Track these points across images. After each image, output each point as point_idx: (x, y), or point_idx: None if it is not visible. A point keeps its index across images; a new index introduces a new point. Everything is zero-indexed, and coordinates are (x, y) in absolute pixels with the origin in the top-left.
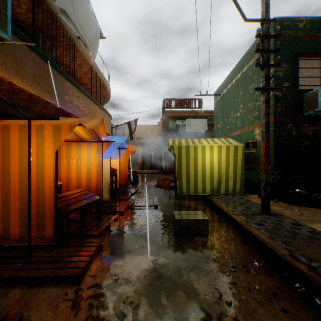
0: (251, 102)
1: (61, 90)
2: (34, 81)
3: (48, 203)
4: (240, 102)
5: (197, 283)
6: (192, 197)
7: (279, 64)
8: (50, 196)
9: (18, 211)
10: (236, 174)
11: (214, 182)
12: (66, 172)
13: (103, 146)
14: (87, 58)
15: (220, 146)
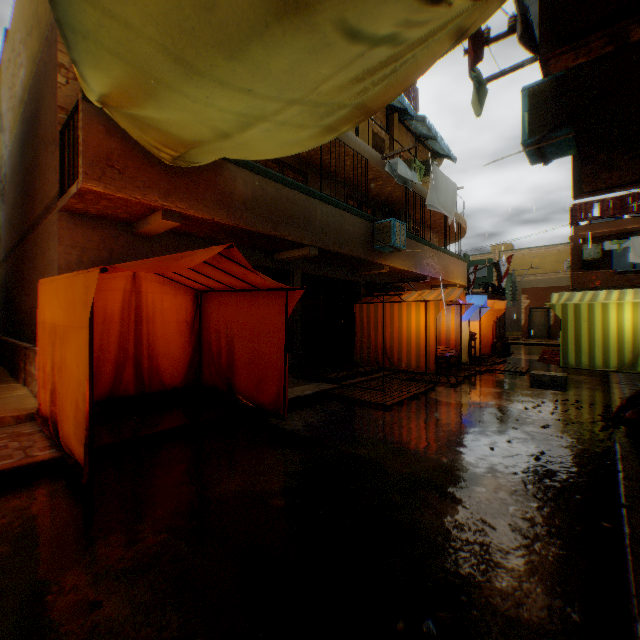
0: None
1: (420, 257)
2: (406, 260)
3: (431, 349)
4: None
5: (528, 398)
6: (588, 374)
7: None
8: (432, 345)
9: (414, 353)
10: None
11: (623, 354)
12: None
13: (461, 309)
14: None
15: (635, 303)
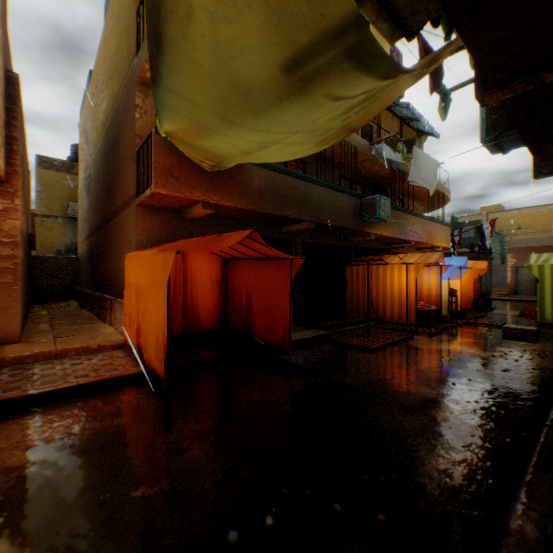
0: None
1: (404, 225)
2: (391, 228)
3: (412, 304)
4: None
5: (497, 348)
6: None
7: None
8: (412, 300)
9: (397, 307)
10: None
11: None
12: None
13: (441, 269)
14: None
15: None
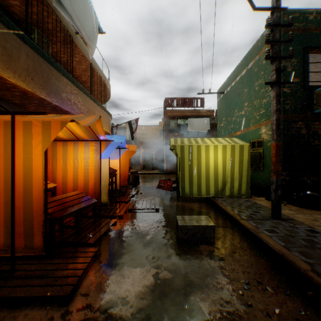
0: (257, 100)
1: (58, 87)
2: (27, 76)
3: (37, 209)
4: (245, 100)
5: (205, 304)
6: (195, 199)
7: (291, 56)
8: (39, 201)
9: (3, 218)
10: (242, 175)
11: (218, 183)
12: (63, 173)
13: (101, 145)
14: (86, 54)
15: (225, 146)
